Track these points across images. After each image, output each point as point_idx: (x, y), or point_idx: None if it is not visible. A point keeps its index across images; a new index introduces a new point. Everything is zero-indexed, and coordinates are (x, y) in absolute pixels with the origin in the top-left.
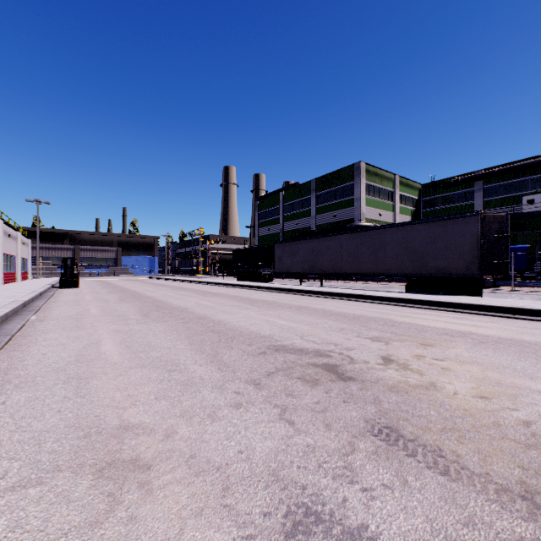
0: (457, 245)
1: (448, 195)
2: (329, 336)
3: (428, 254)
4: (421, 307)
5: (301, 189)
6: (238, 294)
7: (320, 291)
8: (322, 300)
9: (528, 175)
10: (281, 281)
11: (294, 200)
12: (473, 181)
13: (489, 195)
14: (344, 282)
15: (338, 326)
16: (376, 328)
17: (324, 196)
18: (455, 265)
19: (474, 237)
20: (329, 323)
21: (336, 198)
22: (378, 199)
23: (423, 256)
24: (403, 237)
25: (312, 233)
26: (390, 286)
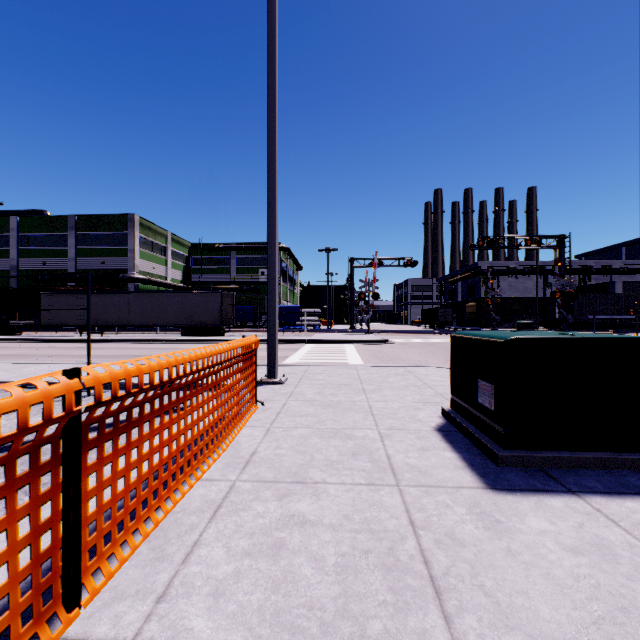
0: (211, 308)
1: (213, 258)
2: (155, 352)
3: (195, 313)
4: (191, 343)
5: (52, 222)
6: (31, 346)
7: (120, 339)
8: (126, 344)
9: (262, 254)
10: (35, 334)
11: (40, 233)
12: (230, 251)
13: (240, 264)
14: (124, 333)
15: (155, 350)
16: (173, 349)
17: (88, 238)
18: (210, 319)
19: (219, 305)
20: (149, 350)
21: (104, 243)
22: (152, 253)
23: (193, 314)
24: (180, 300)
25: (72, 279)
26: (169, 335)
